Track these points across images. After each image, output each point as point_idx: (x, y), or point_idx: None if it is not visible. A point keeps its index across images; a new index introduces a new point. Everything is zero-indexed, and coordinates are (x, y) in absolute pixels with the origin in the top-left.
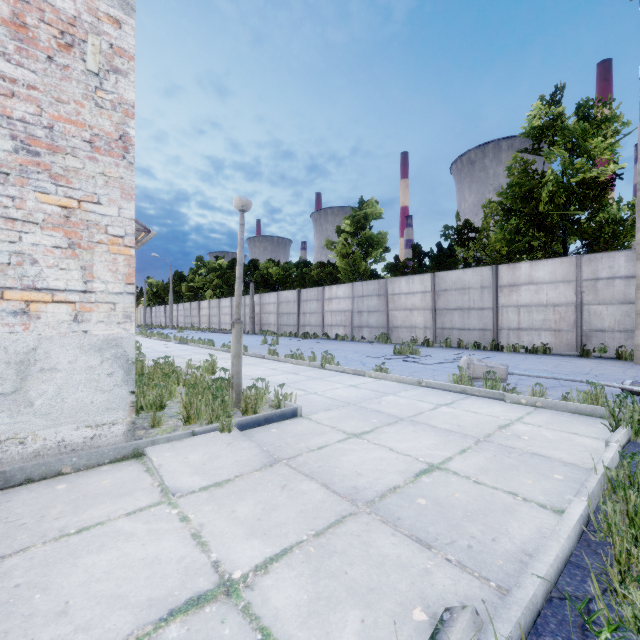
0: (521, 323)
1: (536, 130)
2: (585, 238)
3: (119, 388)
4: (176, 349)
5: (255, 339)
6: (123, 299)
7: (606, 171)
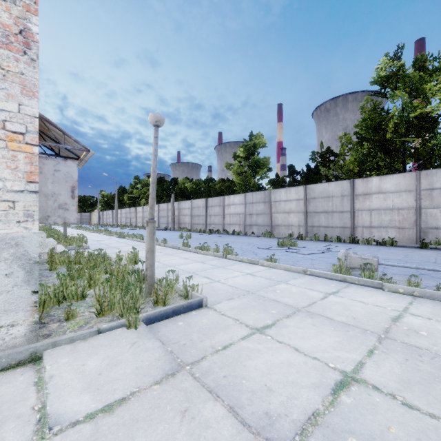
0: (372, 222)
1: (382, 79)
2: (420, 159)
3: (19, 288)
4: (115, 242)
5: (174, 234)
6: (24, 197)
7: (438, 107)
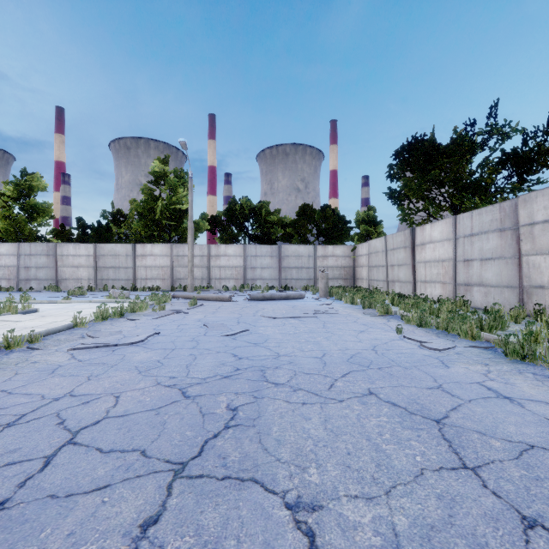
0: (148, 276)
1: (157, 173)
2: (178, 235)
3: None
4: None
5: None
6: None
7: (184, 207)
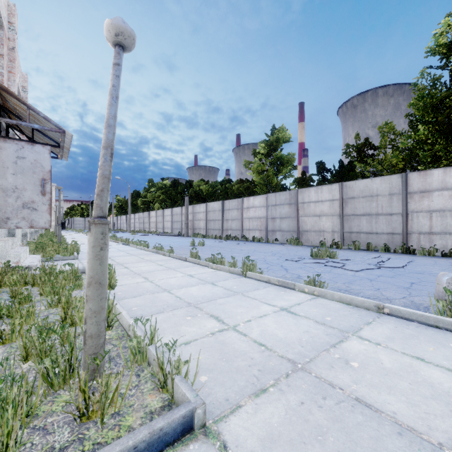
0: (433, 227)
1: (442, 47)
2: None
3: None
4: (115, 250)
5: (187, 240)
6: None
7: None
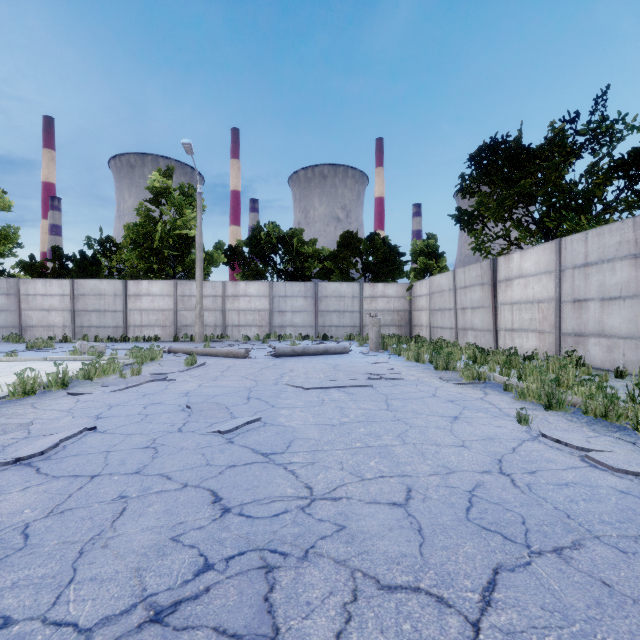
0: (143, 322)
1: (157, 189)
2: (185, 269)
3: None
4: None
5: None
6: None
7: (191, 232)
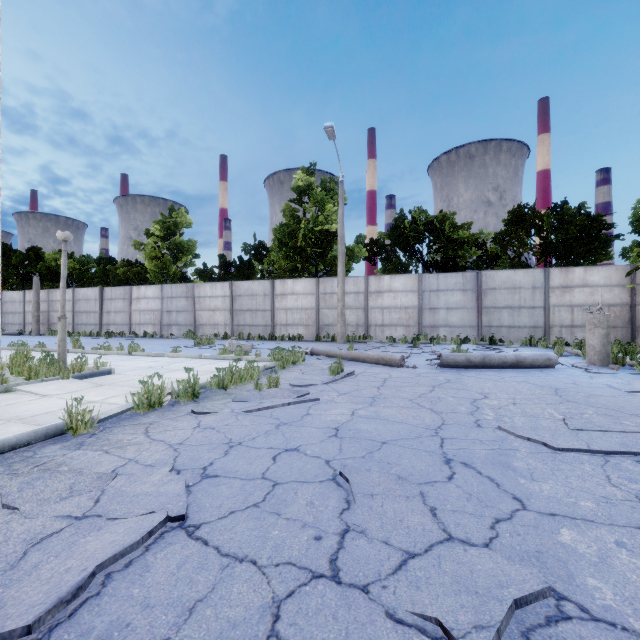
0: (288, 321)
1: (300, 188)
2: (326, 266)
3: None
4: None
5: (45, 339)
6: None
7: (333, 227)
